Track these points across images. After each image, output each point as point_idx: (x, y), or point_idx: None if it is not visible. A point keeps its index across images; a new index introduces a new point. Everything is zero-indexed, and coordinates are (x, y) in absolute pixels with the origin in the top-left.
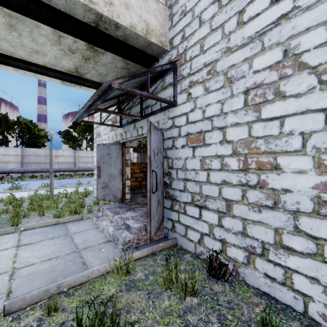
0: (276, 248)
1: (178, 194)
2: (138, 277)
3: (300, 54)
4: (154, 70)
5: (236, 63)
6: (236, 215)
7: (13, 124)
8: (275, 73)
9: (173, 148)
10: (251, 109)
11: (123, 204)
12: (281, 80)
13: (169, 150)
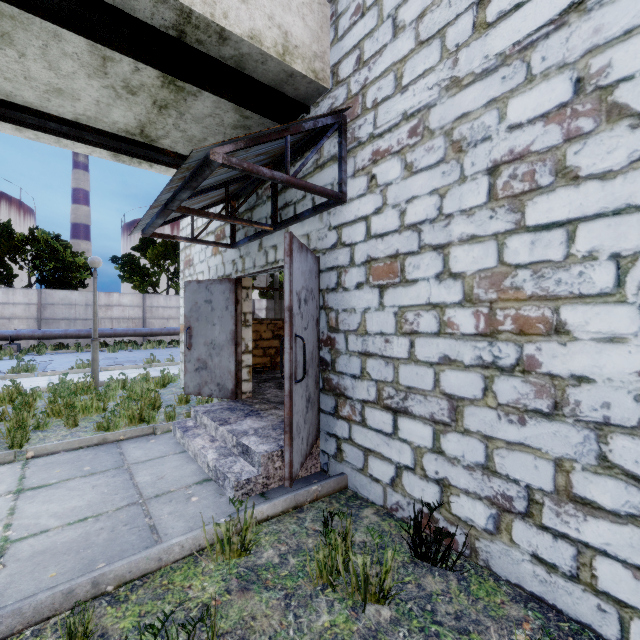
0: (558, 501)
1: (348, 385)
2: (265, 559)
3: (611, 86)
4: (298, 127)
5: (472, 110)
6: (471, 430)
7: (21, 243)
8: (555, 130)
9: (340, 289)
10: (504, 206)
11: (237, 403)
12: (569, 144)
13: (330, 293)
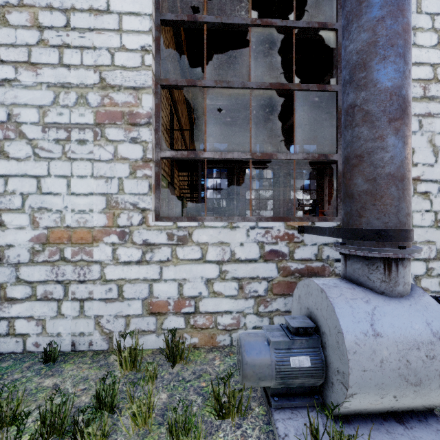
0: (2, 303)
1: None
2: None
3: (21, 123)
4: None
5: None
6: None
7: None
8: (0, 132)
9: None
10: None
11: None
12: (6, 141)
13: None
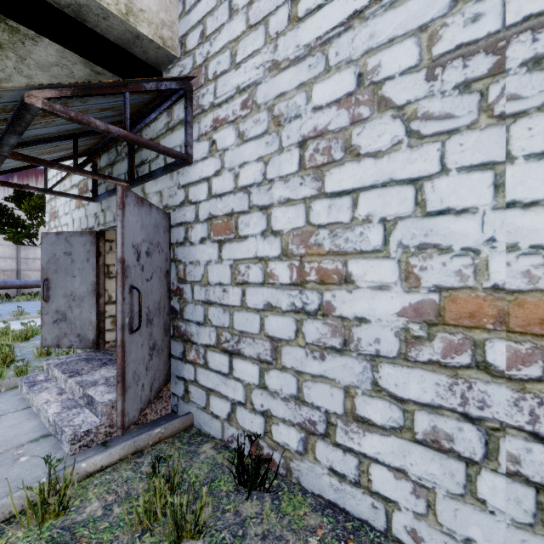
0: (347, 422)
1: (194, 331)
2: (86, 514)
3: (380, 83)
4: (139, 86)
5: (287, 91)
6: (287, 367)
7: None
8: (345, 114)
9: (187, 243)
10: (310, 175)
11: (98, 353)
12: (353, 127)
13: (179, 247)
